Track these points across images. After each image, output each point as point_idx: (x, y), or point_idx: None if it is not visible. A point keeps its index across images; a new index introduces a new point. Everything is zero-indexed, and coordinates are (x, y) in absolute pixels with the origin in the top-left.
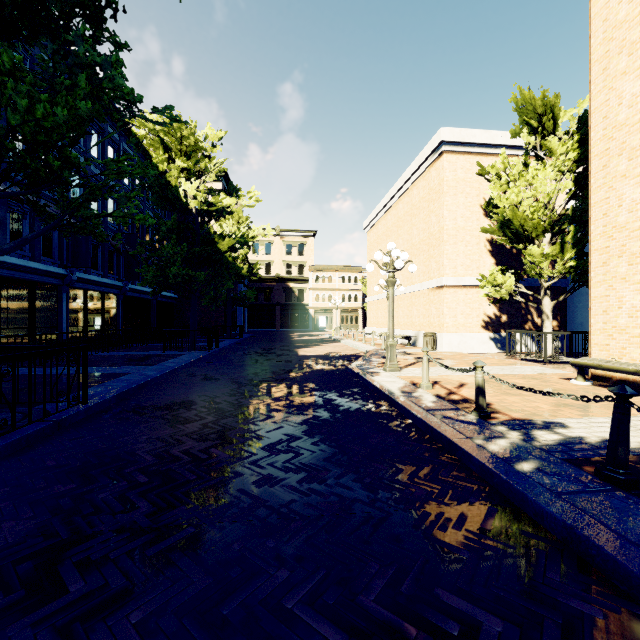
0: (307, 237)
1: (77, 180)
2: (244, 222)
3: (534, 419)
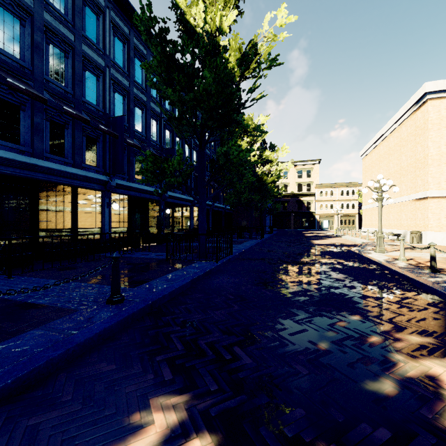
0: (313, 164)
1: (195, 153)
2: (274, 162)
3: None
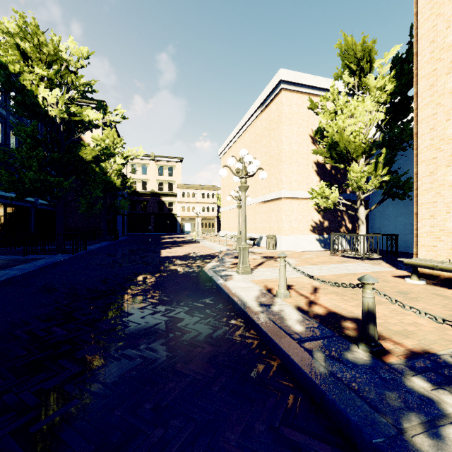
0: (176, 162)
1: None
2: (118, 143)
3: (438, 352)
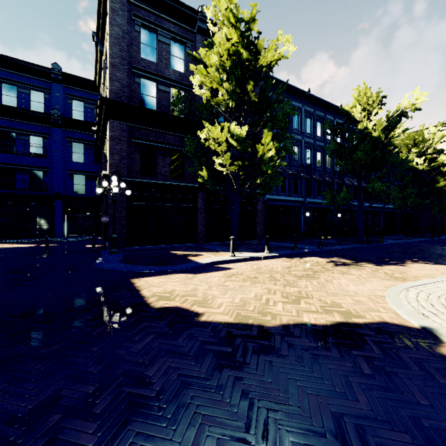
0: None
1: None
2: None
3: None
